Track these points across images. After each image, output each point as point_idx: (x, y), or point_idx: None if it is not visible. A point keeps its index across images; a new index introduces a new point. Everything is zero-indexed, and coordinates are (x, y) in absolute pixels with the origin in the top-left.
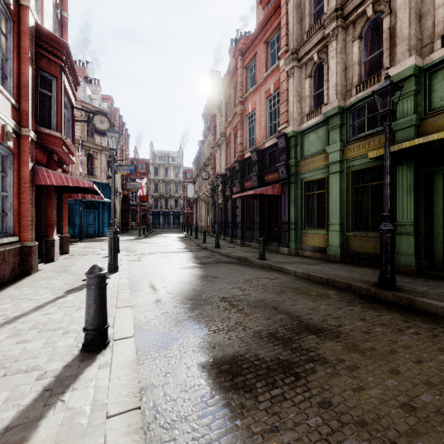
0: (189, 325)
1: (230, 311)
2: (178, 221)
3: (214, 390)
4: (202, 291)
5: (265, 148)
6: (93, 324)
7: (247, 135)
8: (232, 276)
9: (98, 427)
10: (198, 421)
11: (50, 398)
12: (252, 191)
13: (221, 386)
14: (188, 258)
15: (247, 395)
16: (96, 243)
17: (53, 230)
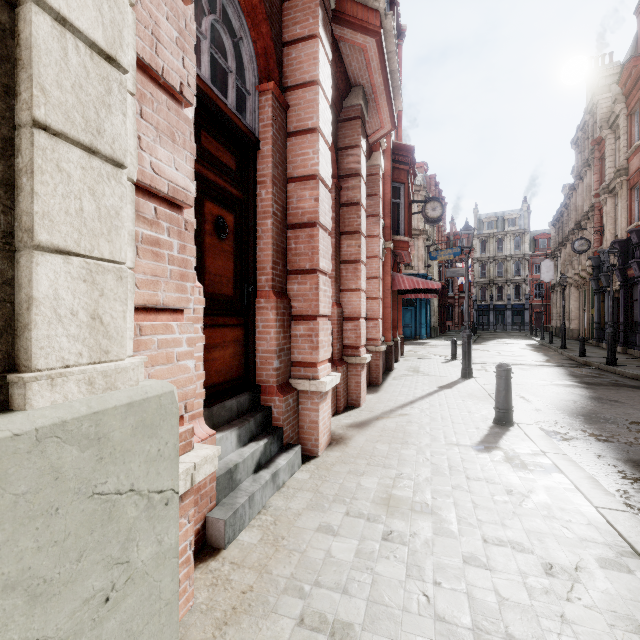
0: (588, 433)
1: None
2: (521, 320)
3: (632, 471)
4: (596, 411)
5: None
6: (503, 405)
7: None
8: None
9: (540, 454)
10: (618, 478)
11: (494, 437)
12: None
13: None
14: (558, 374)
15: None
16: (418, 347)
17: (396, 331)
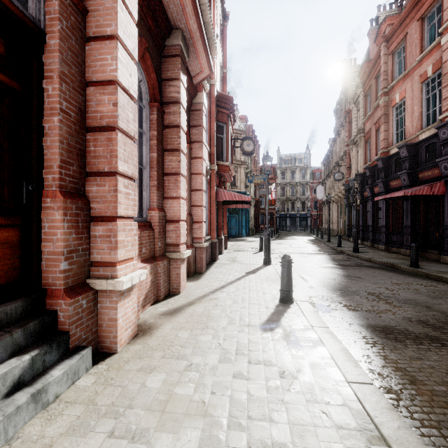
0: (343, 304)
1: (378, 302)
2: (305, 224)
3: (372, 336)
4: (347, 285)
5: (419, 140)
6: (286, 288)
7: (393, 128)
8: (377, 278)
9: (309, 328)
10: (363, 344)
11: (278, 315)
12: (401, 193)
13: (377, 335)
14: (325, 259)
15: (398, 343)
16: (239, 242)
17: (221, 232)
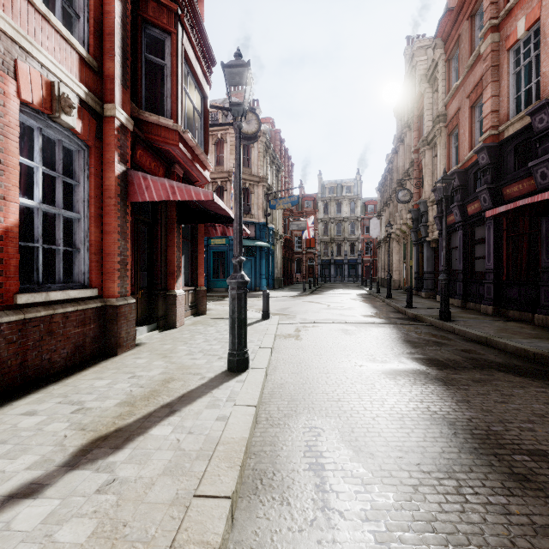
0: None
1: None
2: (355, 273)
3: None
4: None
5: None
6: None
7: (510, 90)
8: None
9: None
10: None
11: None
12: None
13: None
14: (391, 341)
15: None
16: (248, 300)
17: (174, 280)
